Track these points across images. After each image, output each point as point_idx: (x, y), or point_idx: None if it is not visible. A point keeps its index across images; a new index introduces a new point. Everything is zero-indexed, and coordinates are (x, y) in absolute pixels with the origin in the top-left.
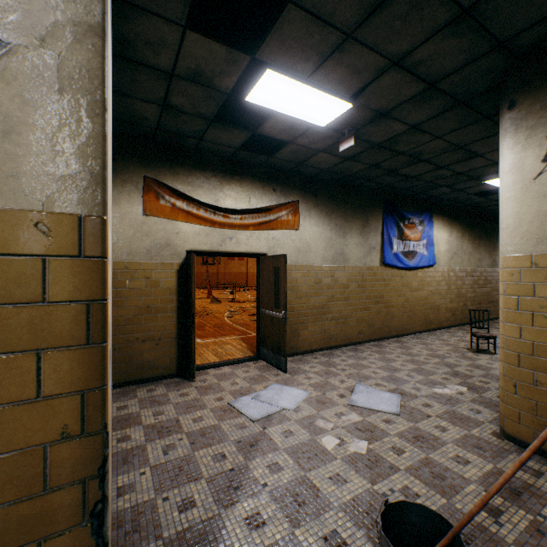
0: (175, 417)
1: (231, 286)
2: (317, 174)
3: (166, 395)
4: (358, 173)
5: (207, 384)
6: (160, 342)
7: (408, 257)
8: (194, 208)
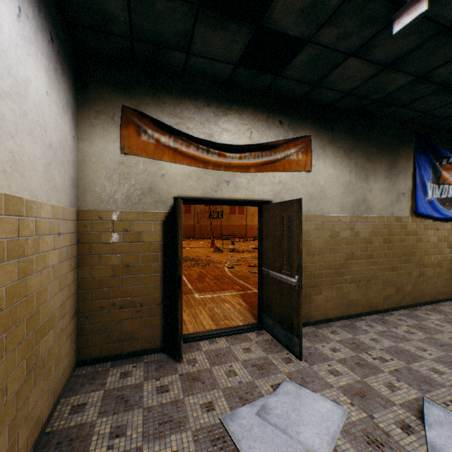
0: (138, 447)
1: (232, 237)
2: (334, 102)
3: (140, 387)
4: (392, 93)
5: (195, 369)
6: (141, 309)
7: (446, 205)
8: (183, 144)
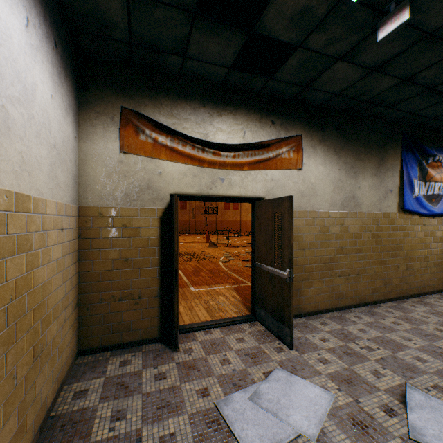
0: (137, 429)
1: (227, 232)
2: (324, 103)
3: (138, 374)
4: (380, 95)
5: (191, 358)
6: (139, 301)
7: (432, 202)
8: (179, 144)
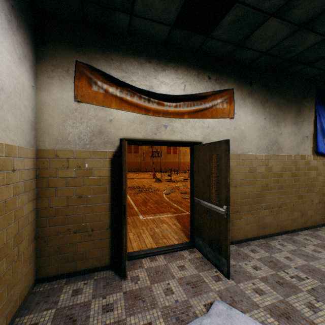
0: None
1: (168, 170)
2: (253, 61)
3: (88, 305)
4: (302, 53)
5: (137, 287)
6: (92, 233)
7: None
8: (128, 94)
